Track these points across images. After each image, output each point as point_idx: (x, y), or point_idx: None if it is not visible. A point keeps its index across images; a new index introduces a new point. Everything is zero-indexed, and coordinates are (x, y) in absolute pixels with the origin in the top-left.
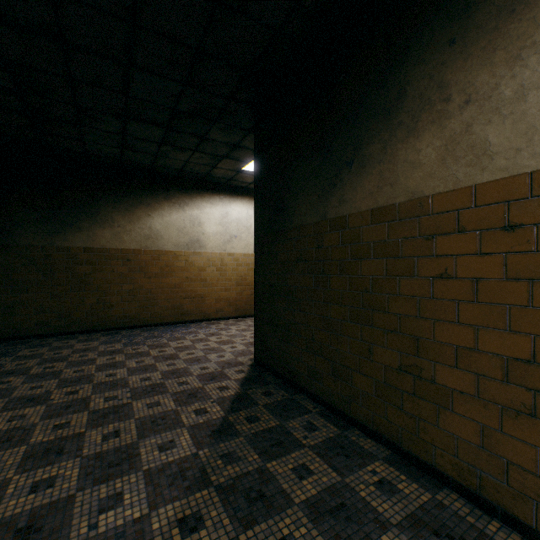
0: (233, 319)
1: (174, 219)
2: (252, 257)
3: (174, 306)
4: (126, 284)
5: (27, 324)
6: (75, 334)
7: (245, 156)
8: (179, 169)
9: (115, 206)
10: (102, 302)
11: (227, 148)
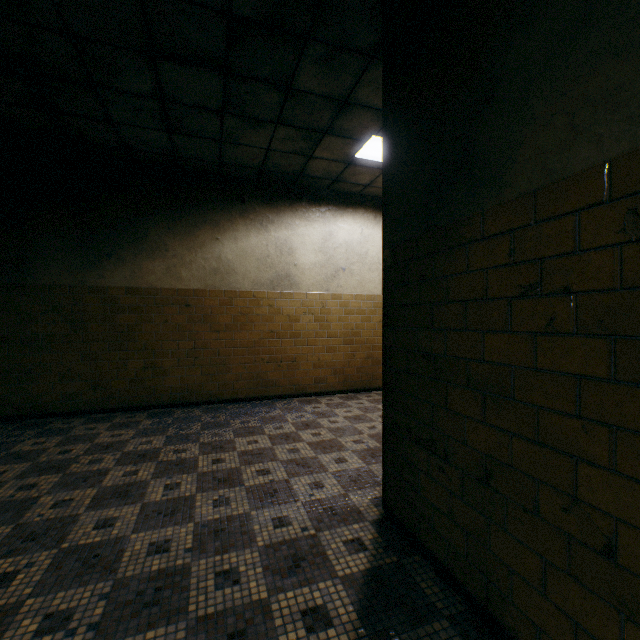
0: (339, 394)
1: (252, 245)
2: (369, 301)
3: (252, 374)
4: (185, 341)
5: (50, 396)
6: (114, 412)
7: (361, 126)
8: (258, 166)
9: (169, 227)
10: (151, 366)
11: (329, 111)
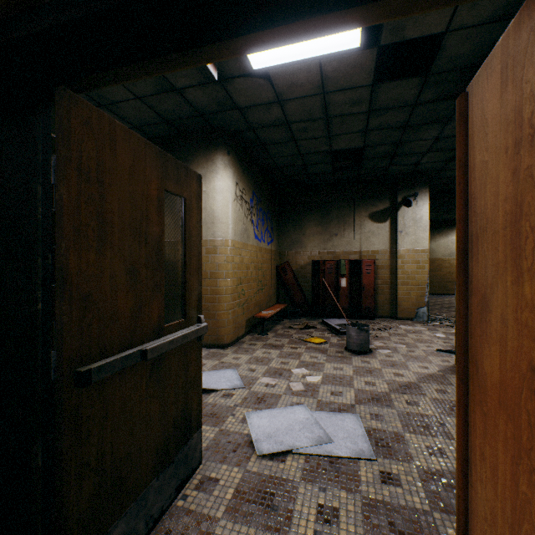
0: None
1: (441, 242)
2: None
3: (441, 286)
4: None
5: None
6: None
7: None
8: (445, 218)
9: None
10: None
11: None
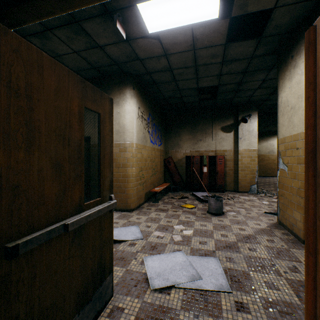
0: None
1: (263, 145)
2: None
3: (263, 171)
4: None
5: None
6: None
7: None
8: (266, 130)
9: None
10: None
11: None
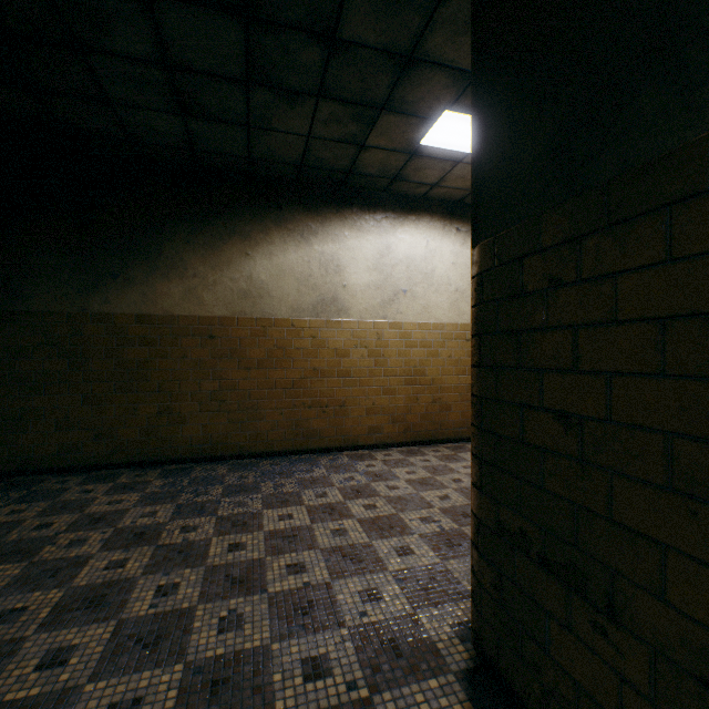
0: (399, 447)
1: (291, 261)
2: (436, 331)
3: (291, 422)
4: (208, 381)
5: (44, 448)
6: (122, 468)
7: (429, 96)
8: (296, 161)
9: (188, 239)
10: (166, 412)
11: (388, 74)
